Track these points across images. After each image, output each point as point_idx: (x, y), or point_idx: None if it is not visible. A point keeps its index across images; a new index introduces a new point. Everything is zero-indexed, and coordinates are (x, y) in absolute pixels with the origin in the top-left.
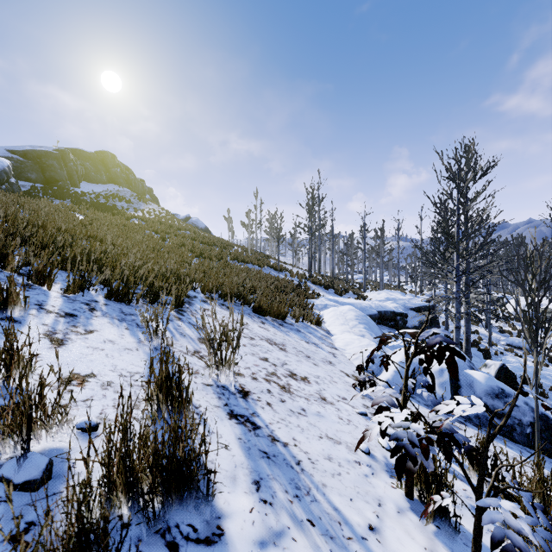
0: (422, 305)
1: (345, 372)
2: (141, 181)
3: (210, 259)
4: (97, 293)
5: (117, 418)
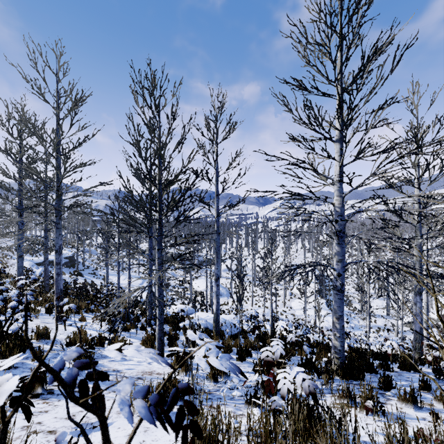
0: (68, 256)
1: None
2: None
3: None
4: None
5: None
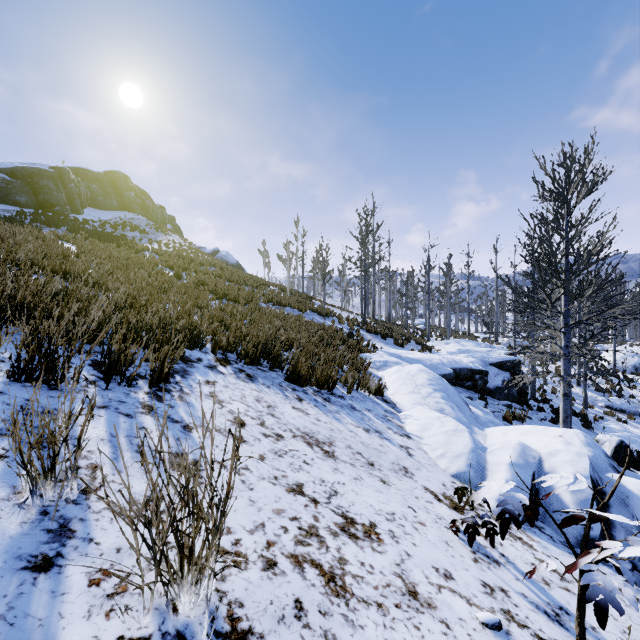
0: (505, 360)
1: (431, 489)
2: (160, 208)
3: (237, 301)
4: None
5: None
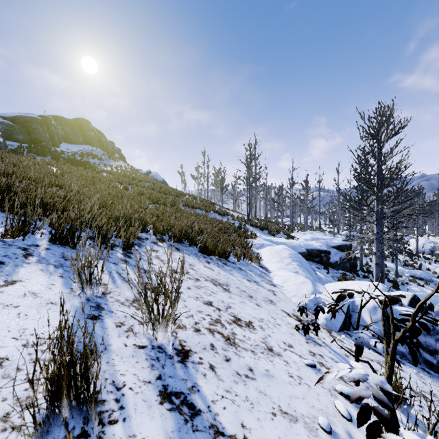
0: (342, 244)
1: (286, 311)
2: (111, 143)
3: (165, 205)
4: (43, 237)
5: None
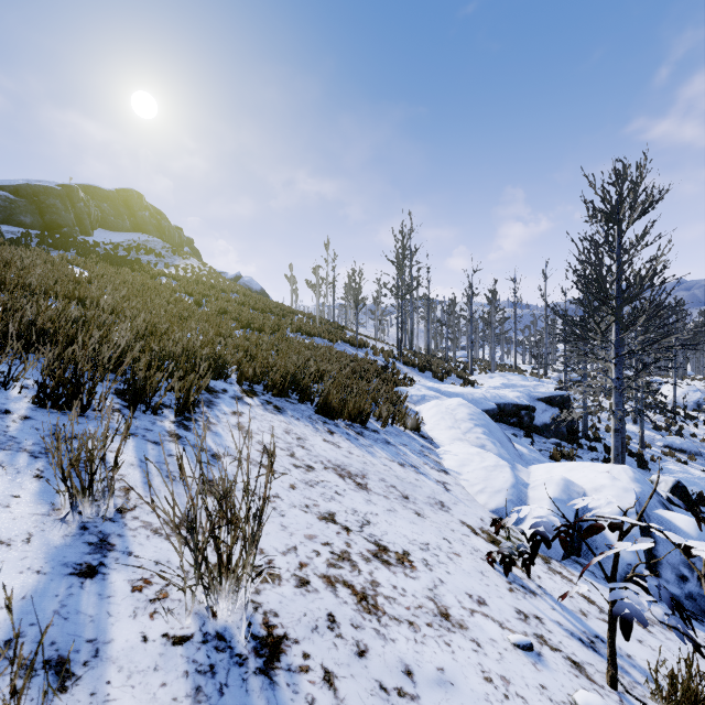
0: (554, 394)
1: (468, 523)
2: (177, 229)
3: (262, 331)
4: (24, 394)
5: None
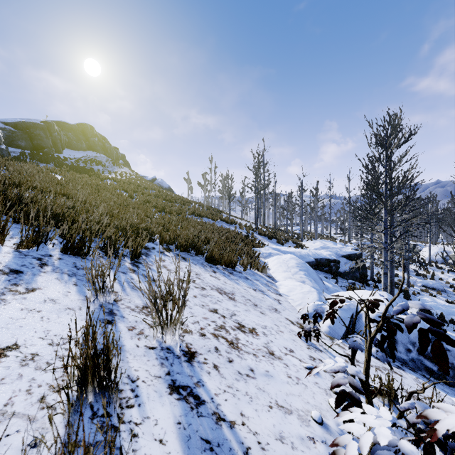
0: (351, 253)
1: (290, 319)
2: (115, 149)
3: (171, 213)
4: (54, 247)
5: (26, 410)
